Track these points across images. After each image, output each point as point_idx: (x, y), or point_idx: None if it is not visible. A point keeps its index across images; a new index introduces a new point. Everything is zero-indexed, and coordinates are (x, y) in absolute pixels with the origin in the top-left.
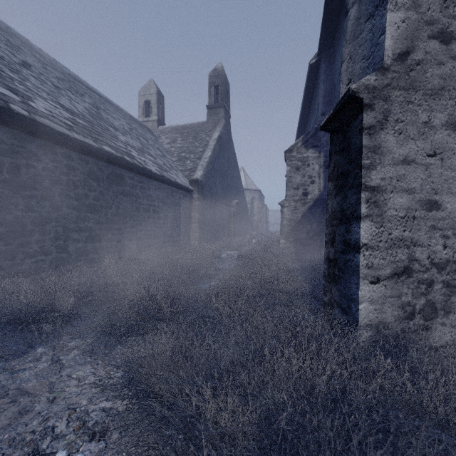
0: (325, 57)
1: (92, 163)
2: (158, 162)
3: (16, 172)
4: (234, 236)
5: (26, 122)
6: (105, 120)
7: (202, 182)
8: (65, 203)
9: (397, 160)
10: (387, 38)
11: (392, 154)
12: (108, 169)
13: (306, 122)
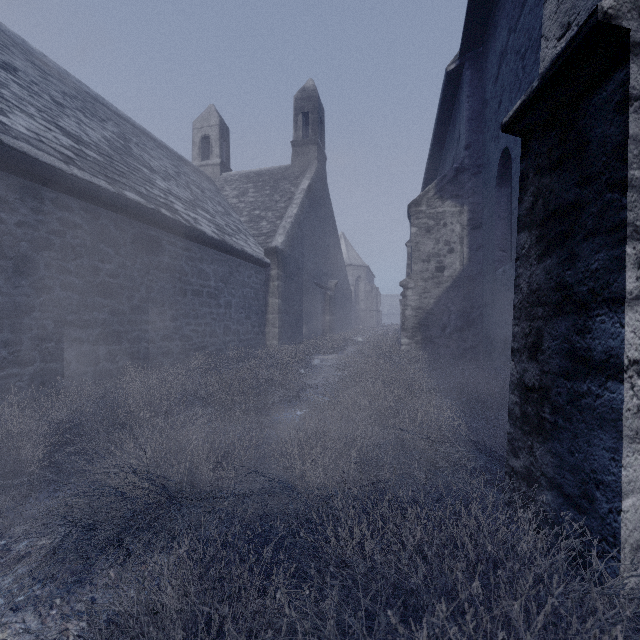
0: (471, 60)
1: (107, 218)
2: (217, 221)
3: None
4: (331, 333)
5: None
6: (135, 157)
7: (284, 252)
8: (59, 281)
9: None
10: None
11: None
12: (134, 229)
13: (438, 165)
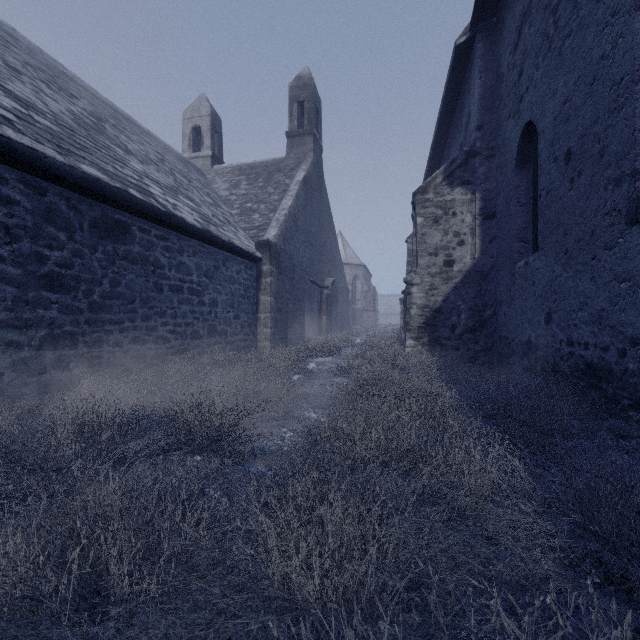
0: (484, 31)
1: (56, 195)
2: (203, 210)
3: None
4: (327, 333)
5: None
6: (108, 136)
7: (277, 246)
8: None
9: None
10: None
11: None
12: (94, 210)
13: (442, 155)
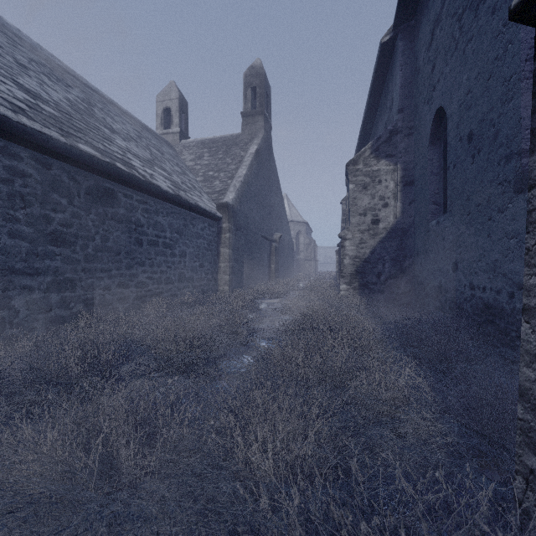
0: (404, 31)
1: (60, 168)
2: (174, 178)
3: None
4: (276, 279)
5: None
6: (97, 119)
7: (234, 208)
8: (6, 229)
9: None
10: None
11: None
12: (88, 181)
13: (370, 132)
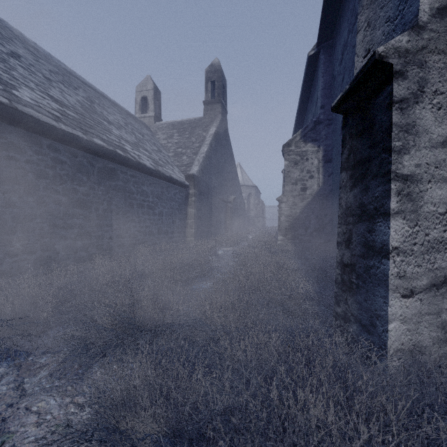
0: (325, 48)
1: (82, 156)
2: (153, 156)
3: None
4: (230, 232)
5: (5, 110)
6: (98, 114)
7: (198, 178)
8: (52, 198)
9: (436, 142)
10: None
11: (429, 135)
12: (99, 163)
13: (304, 117)
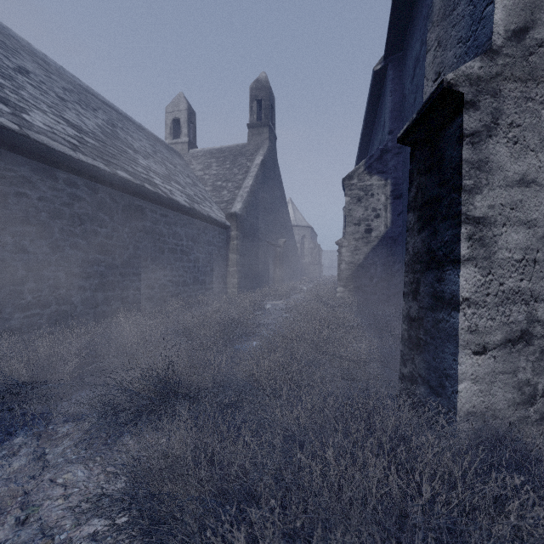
0: (394, 62)
1: (104, 192)
2: (188, 191)
3: (2, 202)
4: (280, 283)
5: (15, 138)
6: (122, 140)
7: (242, 217)
8: (69, 242)
9: (512, 180)
10: (497, 9)
11: (504, 172)
12: (124, 200)
13: (369, 144)
